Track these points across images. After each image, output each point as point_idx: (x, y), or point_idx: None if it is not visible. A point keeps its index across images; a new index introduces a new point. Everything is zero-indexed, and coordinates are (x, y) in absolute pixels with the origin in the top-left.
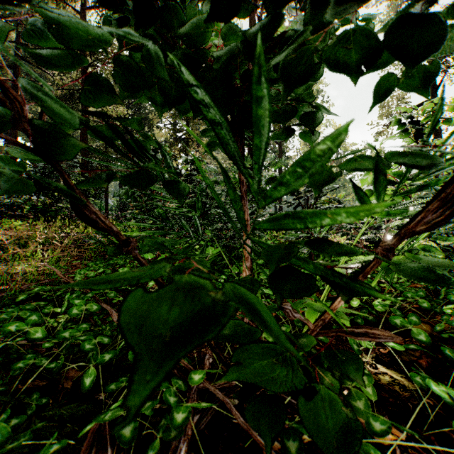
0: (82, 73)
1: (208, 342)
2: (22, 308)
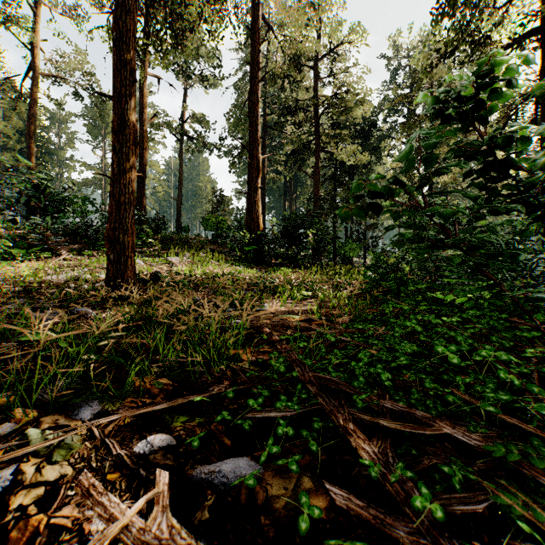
0: (315, 124)
1: (544, 336)
2: (377, 322)
